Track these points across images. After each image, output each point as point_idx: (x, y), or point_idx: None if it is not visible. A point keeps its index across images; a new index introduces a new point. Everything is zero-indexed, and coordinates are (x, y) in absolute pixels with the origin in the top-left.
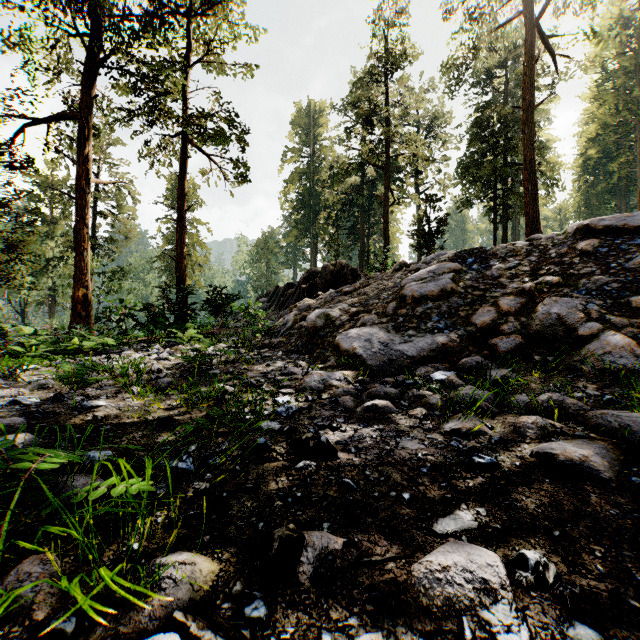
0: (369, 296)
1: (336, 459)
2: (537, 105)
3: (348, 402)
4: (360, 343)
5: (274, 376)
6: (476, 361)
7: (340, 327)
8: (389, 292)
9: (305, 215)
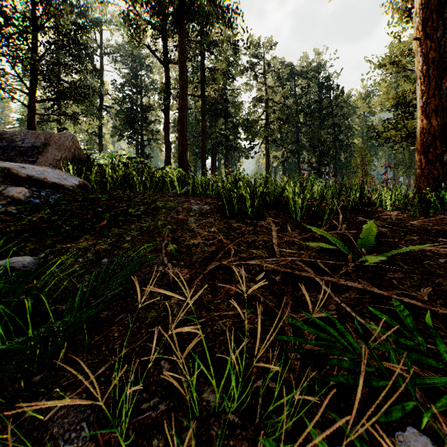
0: None
1: None
2: None
3: None
4: None
5: None
6: None
7: None
8: None
9: None
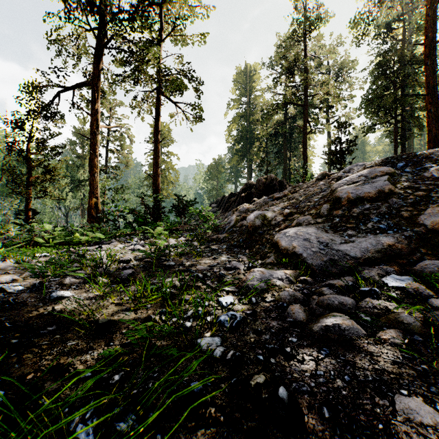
0: (298, 200)
1: (305, 436)
2: (438, 40)
3: (298, 313)
4: (299, 242)
5: (219, 270)
6: (438, 266)
7: (275, 226)
8: (318, 196)
9: (243, 145)
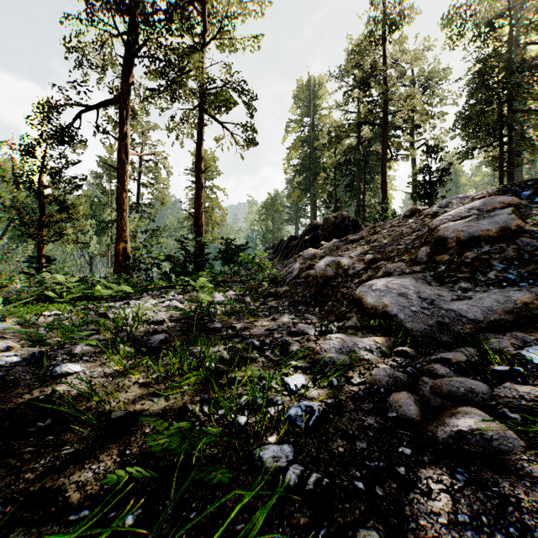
0: (382, 243)
1: None
2: None
3: (408, 406)
4: (392, 298)
5: (281, 335)
6: None
7: (354, 276)
8: (411, 236)
9: (306, 177)
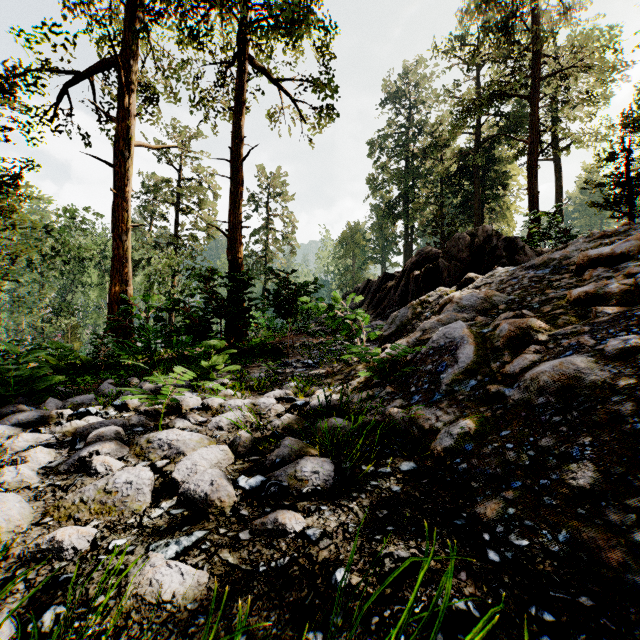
0: None
1: None
2: None
3: None
4: None
5: None
6: None
7: None
8: None
9: (398, 198)
